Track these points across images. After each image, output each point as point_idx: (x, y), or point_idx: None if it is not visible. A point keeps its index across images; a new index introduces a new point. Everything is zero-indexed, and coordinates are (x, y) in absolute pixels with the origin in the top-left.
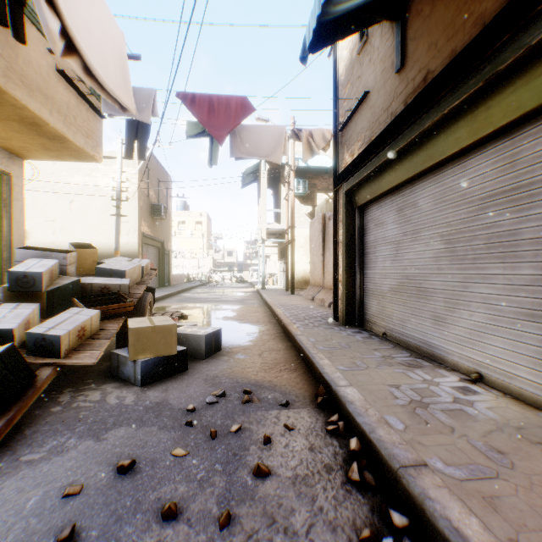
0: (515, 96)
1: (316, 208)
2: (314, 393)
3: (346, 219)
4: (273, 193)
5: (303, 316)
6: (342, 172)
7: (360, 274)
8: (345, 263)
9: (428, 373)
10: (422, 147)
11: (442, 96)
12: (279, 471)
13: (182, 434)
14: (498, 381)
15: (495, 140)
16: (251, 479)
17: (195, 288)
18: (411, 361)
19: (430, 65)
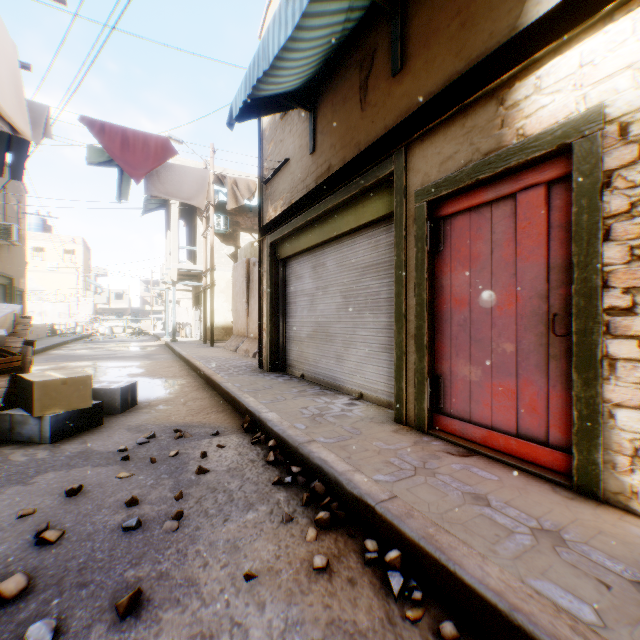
0: (376, 204)
1: (239, 251)
2: (241, 424)
3: (270, 270)
4: (187, 225)
5: (227, 366)
6: (266, 224)
7: (283, 323)
8: (270, 312)
9: (330, 398)
10: (328, 221)
11: (338, 189)
12: (217, 469)
13: (122, 466)
14: (371, 396)
15: (370, 228)
16: (195, 477)
17: (69, 343)
18: (320, 392)
19: (332, 160)
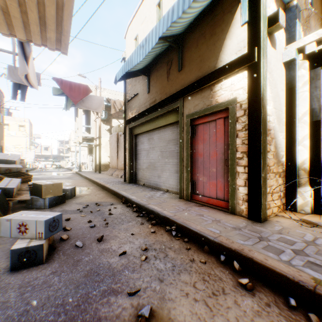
0: (173, 117)
1: (113, 128)
2: (121, 201)
3: (130, 139)
4: (85, 115)
5: (110, 181)
6: (128, 120)
7: (135, 162)
8: (129, 157)
9: (155, 191)
10: (154, 121)
11: (159, 109)
12: (115, 213)
13: (80, 214)
14: (171, 190)
15: (171, 125)
16: (108, 216)
17: None
18: (151, 190)
19: (156, 97)
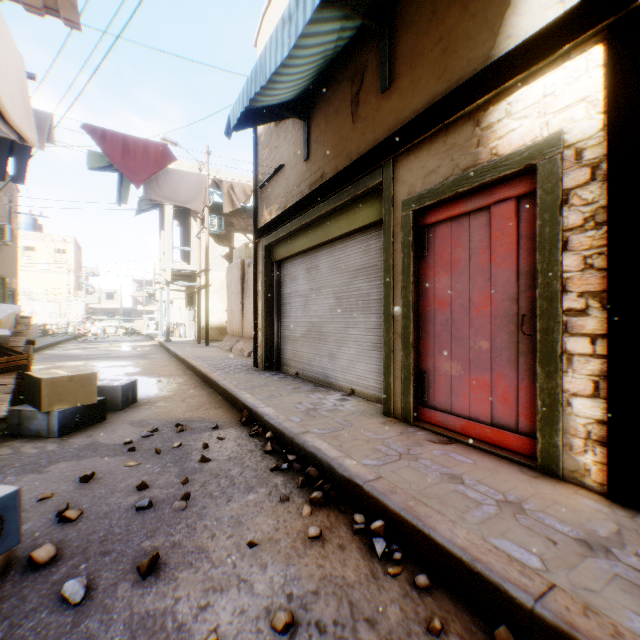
0: (366, 211)
1: (234, 251)
2: (239, 419)
3: (266, 272)
4: (181, 226)
5: (223, 365)
6: (262, 227)
7: (278, 323)
8: (265, 313)
9: (323, 394)
10: (321, 225)
11: (331, 195)
12: (218, 458)
13: (129, 456)
14: (362, 391)
15: (361, 233)
16: (198, 465)
17: (62, 343)
18: (313, 389)
19: (325, 168)
